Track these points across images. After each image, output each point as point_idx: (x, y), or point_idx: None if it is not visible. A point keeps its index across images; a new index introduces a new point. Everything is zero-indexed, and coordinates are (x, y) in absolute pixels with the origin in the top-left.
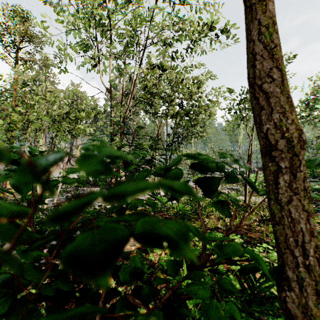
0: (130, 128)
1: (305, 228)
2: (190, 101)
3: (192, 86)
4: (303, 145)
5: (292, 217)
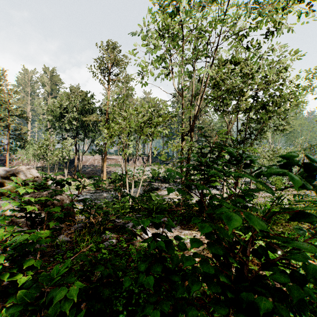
0: (196, 127)
1: None
2: (268, 91)
3: (270, 73)
4: None
5: None
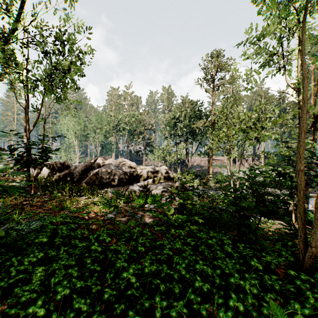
0: None
1: (299, 183)
2: None
3: None
4: (299, 170)
5: (297, 181)
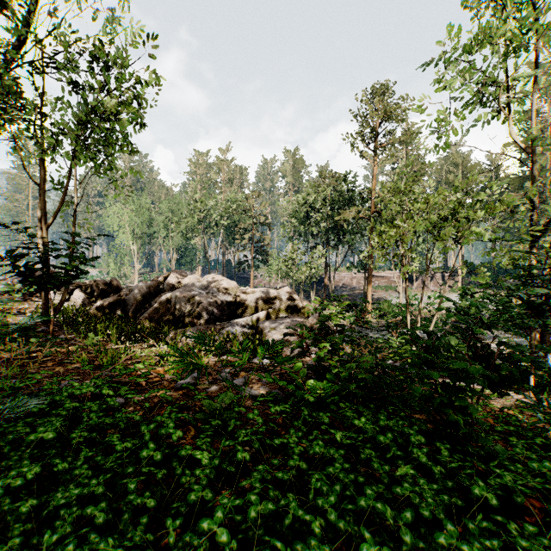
0: None
1: None
2: None
3: None
4: None
5: None
